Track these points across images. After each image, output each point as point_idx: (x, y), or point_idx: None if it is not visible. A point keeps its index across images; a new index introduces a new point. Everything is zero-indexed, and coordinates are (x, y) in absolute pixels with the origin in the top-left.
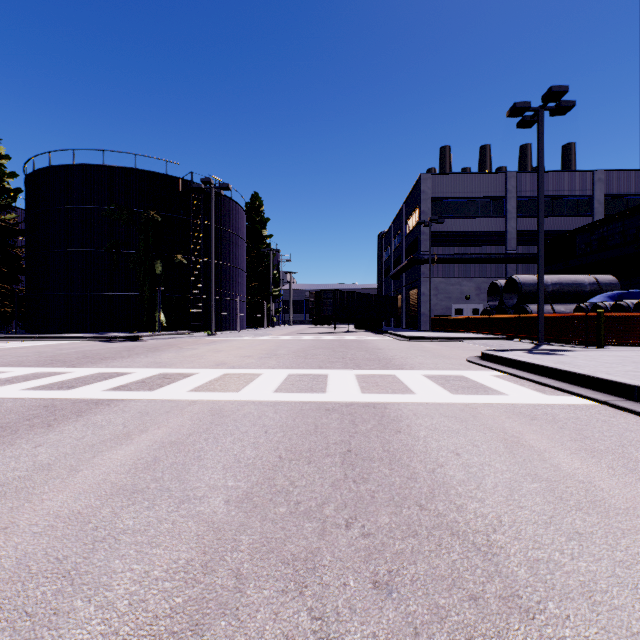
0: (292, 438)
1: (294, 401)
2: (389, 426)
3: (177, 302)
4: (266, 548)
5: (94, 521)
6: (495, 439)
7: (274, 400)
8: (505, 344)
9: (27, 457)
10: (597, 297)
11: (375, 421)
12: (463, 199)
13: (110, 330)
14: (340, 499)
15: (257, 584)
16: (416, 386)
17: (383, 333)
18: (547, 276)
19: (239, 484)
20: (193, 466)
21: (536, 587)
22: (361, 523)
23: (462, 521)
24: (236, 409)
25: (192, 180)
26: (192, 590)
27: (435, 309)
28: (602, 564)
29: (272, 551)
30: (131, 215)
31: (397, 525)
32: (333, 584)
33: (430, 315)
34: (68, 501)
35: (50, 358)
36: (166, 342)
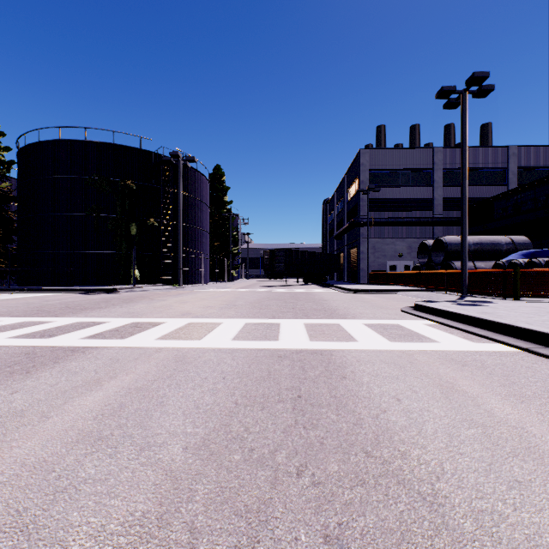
0: (247, 384)
1: (250, 348)
2: (335, 372)
3: (150, 259)
4: (220, 498)
5: (58, 470)
6: (431, 385)
7: (232, 347)
8: (434, 296)
9: (3, 403)
10: (513, 255)
11: (322, 367)
12: (396, 170)
13: (91, 283)
14: (291, 446)
15: (210, 539)
16: (358, 334)
17: (328, 286)
18: (469, 237)
19: (197, 430)
20: (155, 412)
21: (483, 541)
22: (311, 471)
23: (407, 469)
24: (198, 356)
25: (163, 154)
26: (146, 546)
27: (372, 265)
28: (544, 515)
29: (226, 502)
30: (110, 184)
31: (345, 473)
32: (285, 539)
33: (368, 270)
34: (35, 448)
35: (36, 308)
36: (139, 294)
